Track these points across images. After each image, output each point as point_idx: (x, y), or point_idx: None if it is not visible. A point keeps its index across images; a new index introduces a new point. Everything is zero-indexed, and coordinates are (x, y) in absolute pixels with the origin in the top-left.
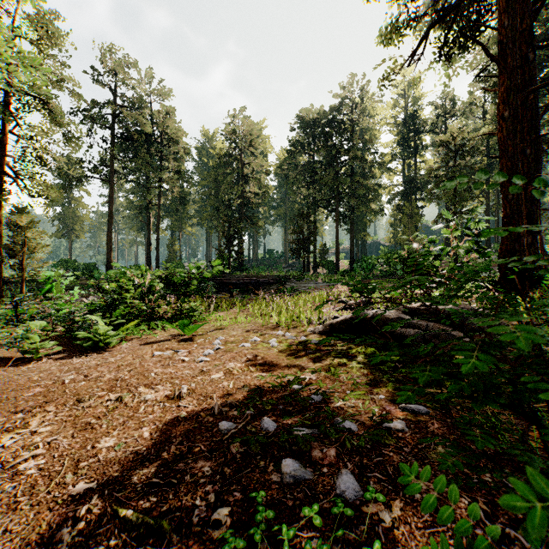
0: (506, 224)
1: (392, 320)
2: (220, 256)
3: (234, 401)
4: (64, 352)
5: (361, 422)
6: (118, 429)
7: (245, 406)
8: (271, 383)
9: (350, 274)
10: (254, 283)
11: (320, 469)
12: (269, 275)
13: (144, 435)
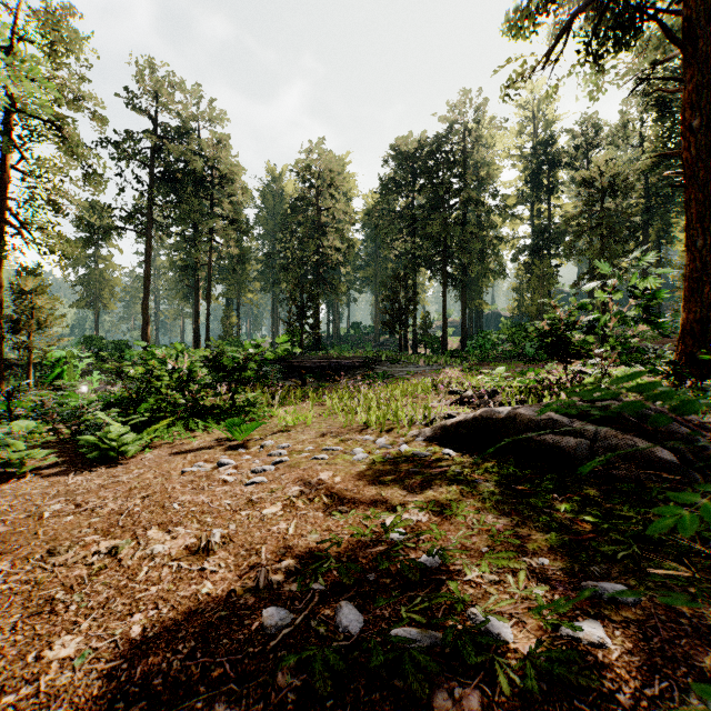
0: (693, 282)
1: (538, 422)
2: (290, 332)
3: (293, 562)
4: (62, 465)
5: (518, 620)
6: (93, 615)
7: (311, 572)
8: (355, 529)
9: (462, 354)
10: (334, 367)
11: None
12: (354, 356)
13: (132, 632)
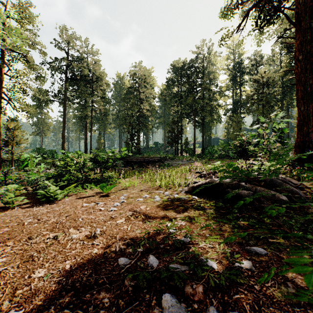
0: (299, 125)
1: (232, 185)
2: (127, 146)
3: (130, 240)
4: (30, 203)
5: (219, 261)
6: (50, 261)
7: (137, 245)
8: (155, 228)
9: (202, 156)
10: (146, 161)
11: (191, 304)
12: (155, 157)
13: (66, 267)
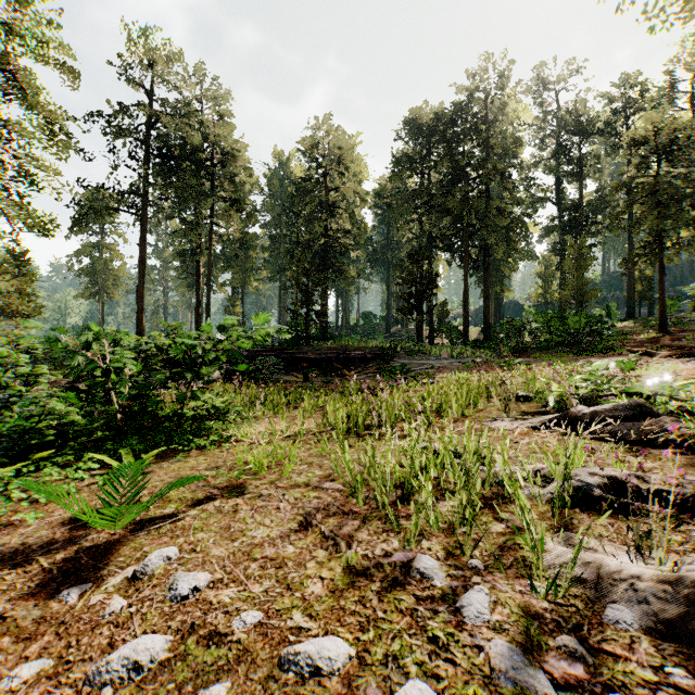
0: None
1: None
2: (294, 320)
3: None
4: None
5: None
6: None
7: None
8: None
9: (489, 345)
10: (342, 359)
11: None
12: (366, 347)
13: None
